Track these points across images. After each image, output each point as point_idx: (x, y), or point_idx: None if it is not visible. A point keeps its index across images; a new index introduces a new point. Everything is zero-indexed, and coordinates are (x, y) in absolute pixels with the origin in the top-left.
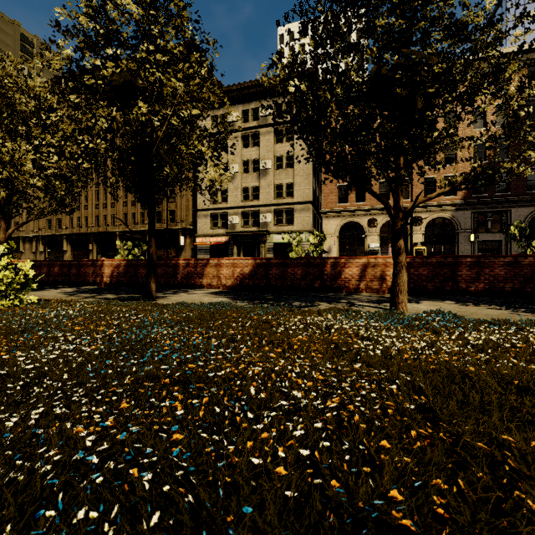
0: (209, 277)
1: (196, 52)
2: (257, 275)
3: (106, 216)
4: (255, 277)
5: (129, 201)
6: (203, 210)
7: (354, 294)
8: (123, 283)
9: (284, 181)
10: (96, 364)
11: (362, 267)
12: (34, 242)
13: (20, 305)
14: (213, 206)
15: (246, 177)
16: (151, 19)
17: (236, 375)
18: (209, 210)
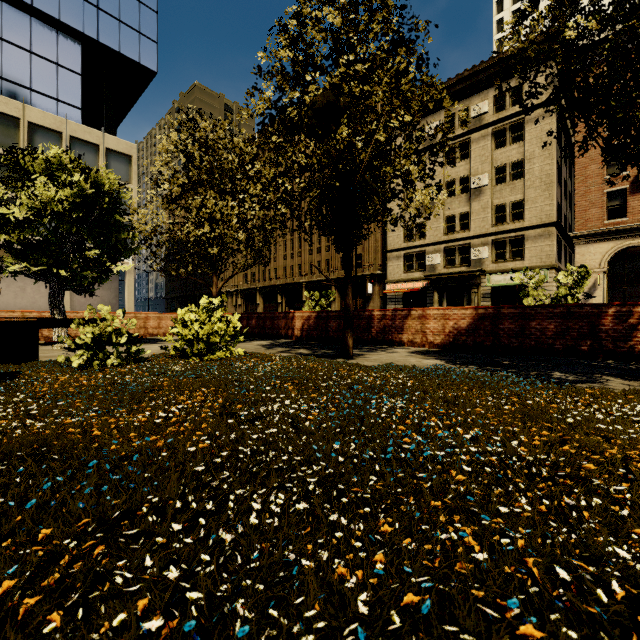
0: (410, 333)
1: None
2: (480, 330)
3: (293, 267)
4: (476, 334)
5: (314, 249)
6: (394, 250)
7: None
8: (313, 337)
9: (508, 200)
10: (321, 442)
11: None
12: (234, 296)
13: (230, 357)
14: (407, 244)
15: (450, 202)
16: (350, 25)
17: (550, 508)
18: (401, 250)
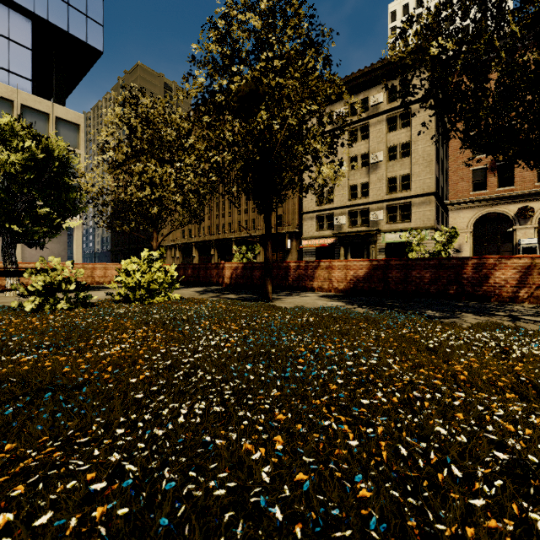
0: (320, 280)
1: (309, 49)
2: (374, 278)
3: (224, 225)
4: (371, 281)
5: (242, 210)
6: (309, 212)
7: (509, 304)
8: (240, 284)
9: (399, 173)
10: (238, 366)
11: (522, 269)
12: (173, 249)
13: (168, 301)
14: (319, 207)
15: (353, 174)
16: (269, 28)
17: (400, 405)
18: (315, 212)
